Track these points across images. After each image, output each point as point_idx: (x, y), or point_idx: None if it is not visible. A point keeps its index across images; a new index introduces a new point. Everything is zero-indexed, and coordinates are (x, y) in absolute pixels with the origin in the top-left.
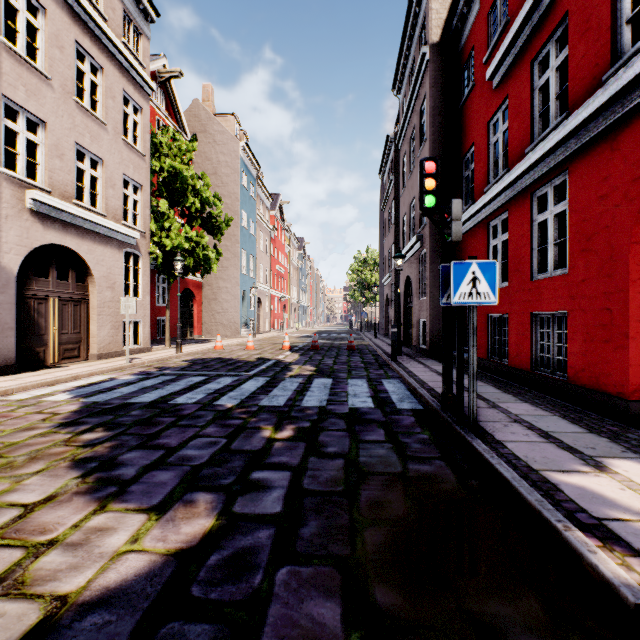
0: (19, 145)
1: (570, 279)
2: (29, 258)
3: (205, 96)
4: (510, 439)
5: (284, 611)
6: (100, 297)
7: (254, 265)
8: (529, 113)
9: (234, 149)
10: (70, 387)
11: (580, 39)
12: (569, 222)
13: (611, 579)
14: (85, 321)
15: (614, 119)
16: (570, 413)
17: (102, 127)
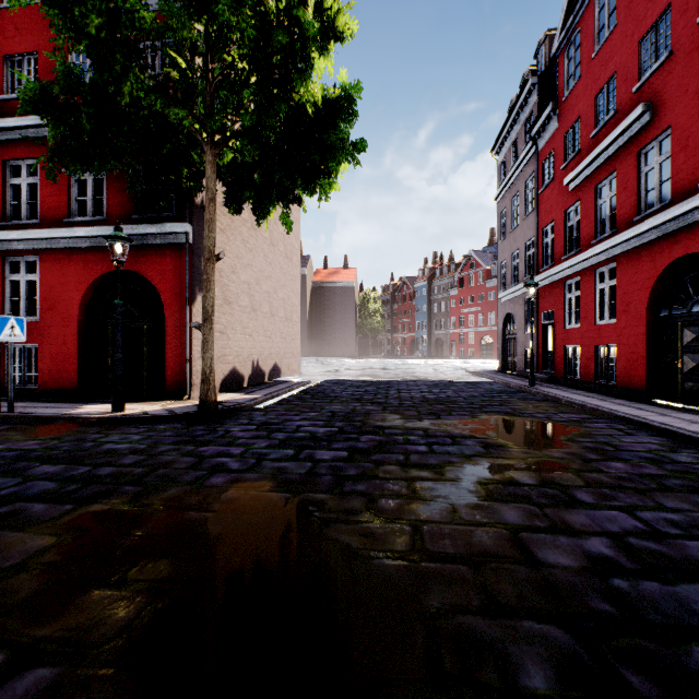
0: None
1: (41, 325)
2: None
3: None
4: (35, 411)
5: (19, 446)
6: None
7: None
8: (3, 197)
9: None
10: None
11: (49, 184)
12: (41, 289)
13: (100, 417)
14: None
15: (71, 247)
16: (51, 401)
17: None
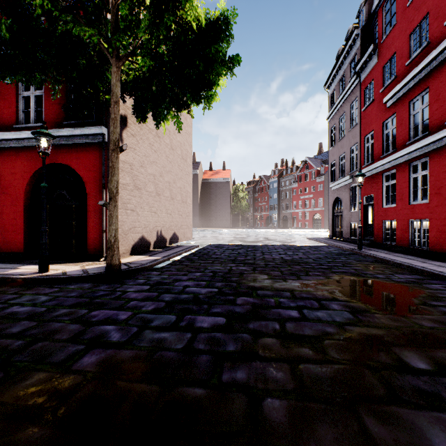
0: None
1: None
2: None
3: None
4: None
5: None
6: None
7: None
8: None
9: None
10: None
11: (3, 100)
12: None
13: (25, 277)
14: None
15: (18, 146)
16: (1, 262)
17: None
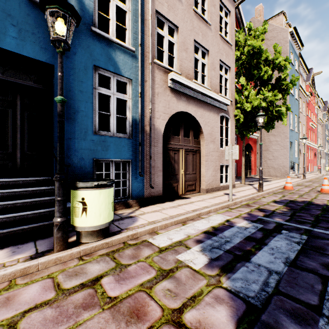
0: (164, 45)
1: None
2: (169, 123)
3: (257, 15)
4: None
5: None
6: (206, 148)
7: (297, 122)
8: None
9: (283, 37)
10: (198, 231)
11: None
12: None
13: None
14: (198, 165)
15: None
16: None
17: (208, 27)
